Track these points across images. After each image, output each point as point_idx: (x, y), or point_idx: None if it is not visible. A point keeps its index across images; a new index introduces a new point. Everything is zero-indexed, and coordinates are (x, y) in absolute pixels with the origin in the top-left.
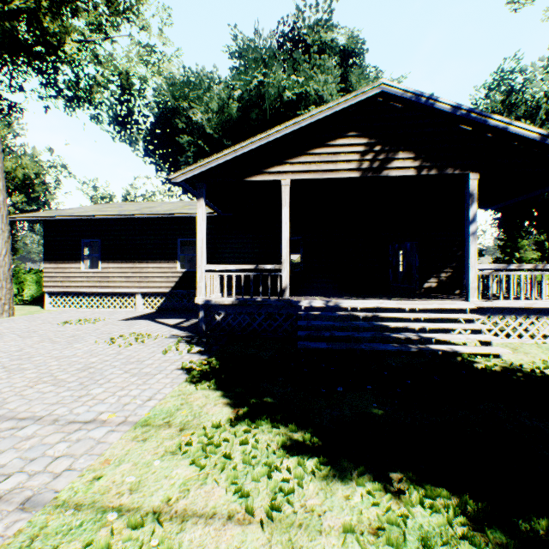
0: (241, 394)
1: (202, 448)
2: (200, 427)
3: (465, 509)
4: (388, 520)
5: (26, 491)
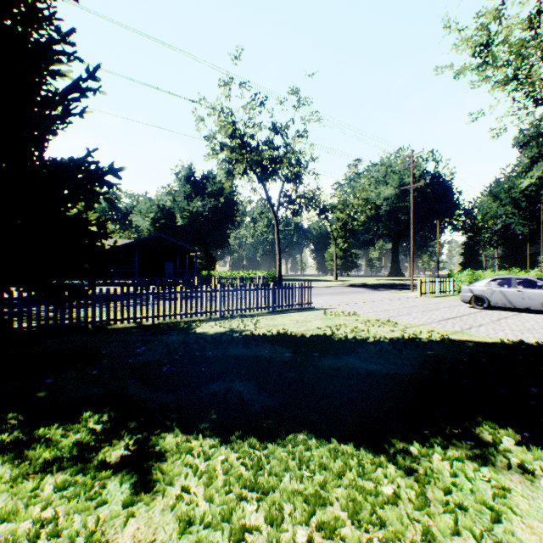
0: (482, 343)
1: (429, 332)
2: (447, 334)
3: (365, 337)
4: (375, 334)
5: (428, 324)
